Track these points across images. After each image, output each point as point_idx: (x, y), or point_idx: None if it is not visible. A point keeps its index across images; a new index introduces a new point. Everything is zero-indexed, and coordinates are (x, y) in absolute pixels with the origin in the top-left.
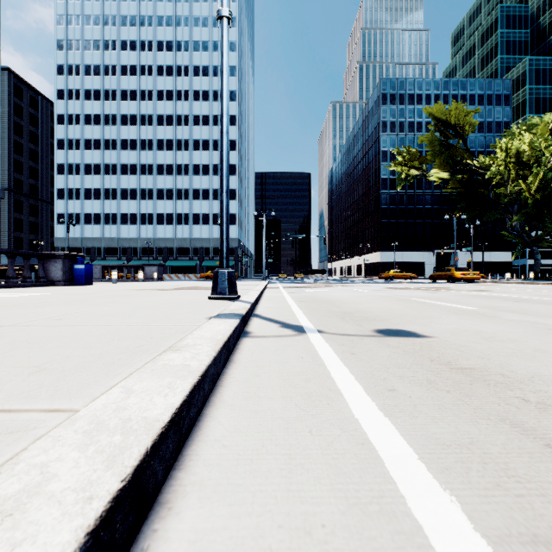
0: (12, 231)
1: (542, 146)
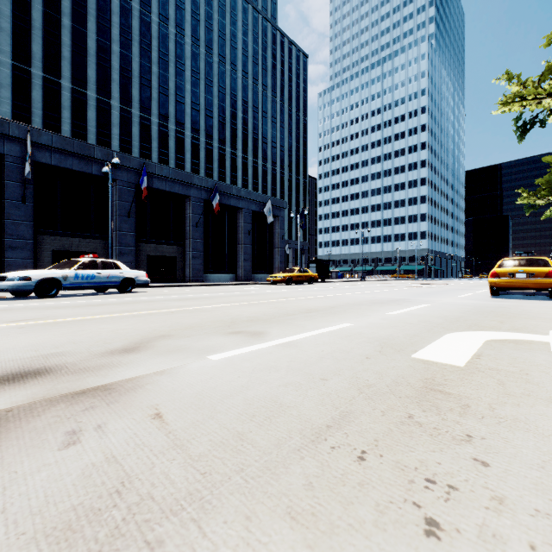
0: None
1: None
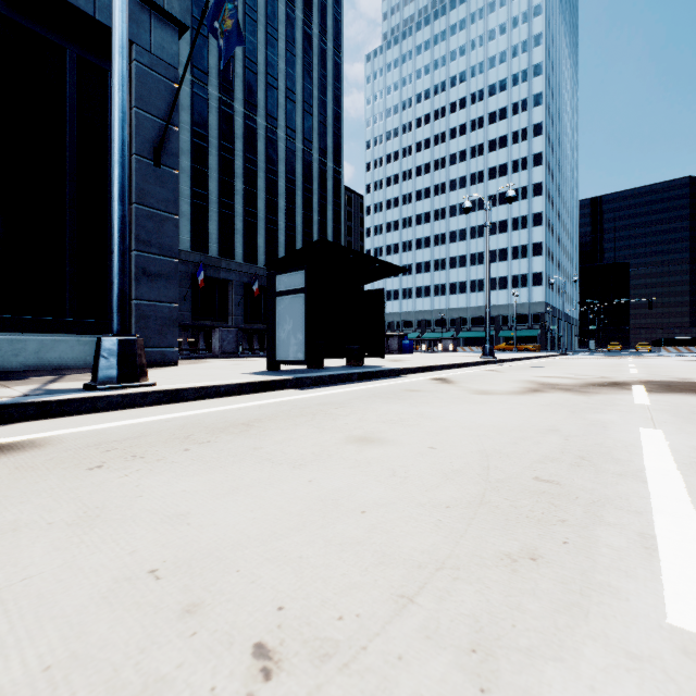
0: None
1: None
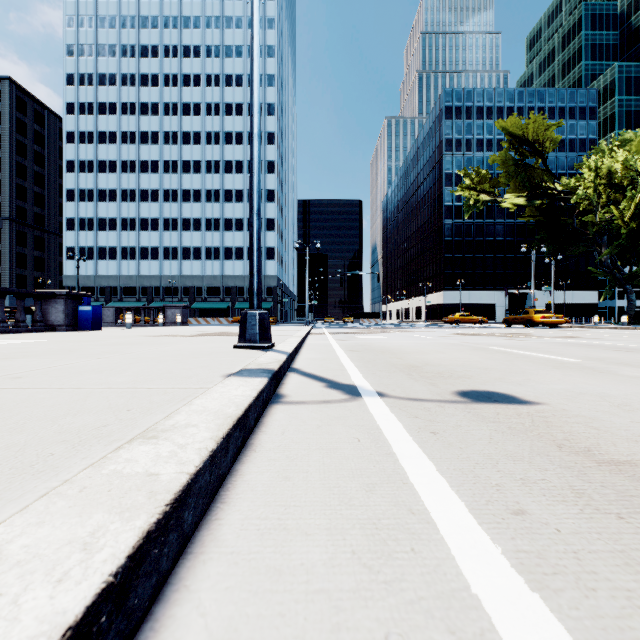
0: (14, 268)
1: (637, 165)
